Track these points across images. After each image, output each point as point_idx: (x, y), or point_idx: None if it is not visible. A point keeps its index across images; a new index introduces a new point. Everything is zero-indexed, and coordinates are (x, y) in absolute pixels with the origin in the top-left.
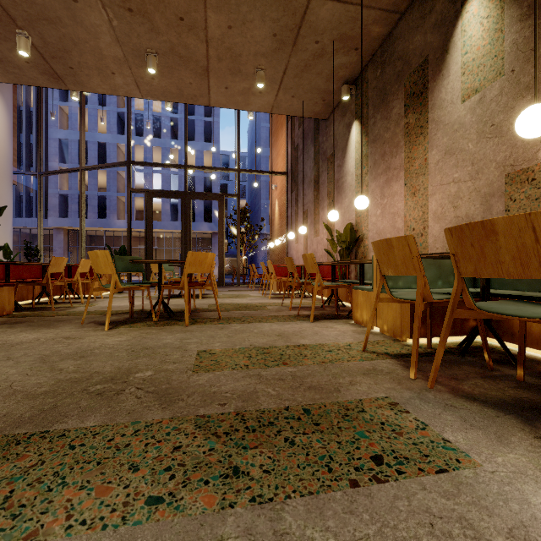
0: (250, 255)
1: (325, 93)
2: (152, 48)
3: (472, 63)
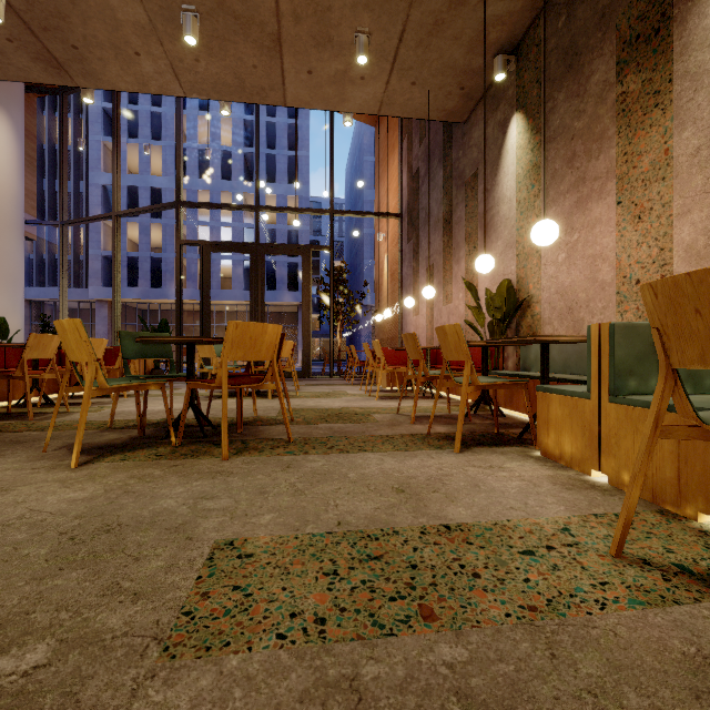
0: (349, 335)
1: (465, 74)
2: (191, 3)
3: None
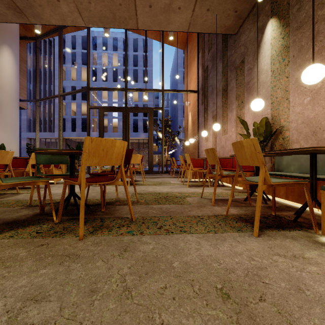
0: (171, 153)
1: (238, 2)
2: None
3: None
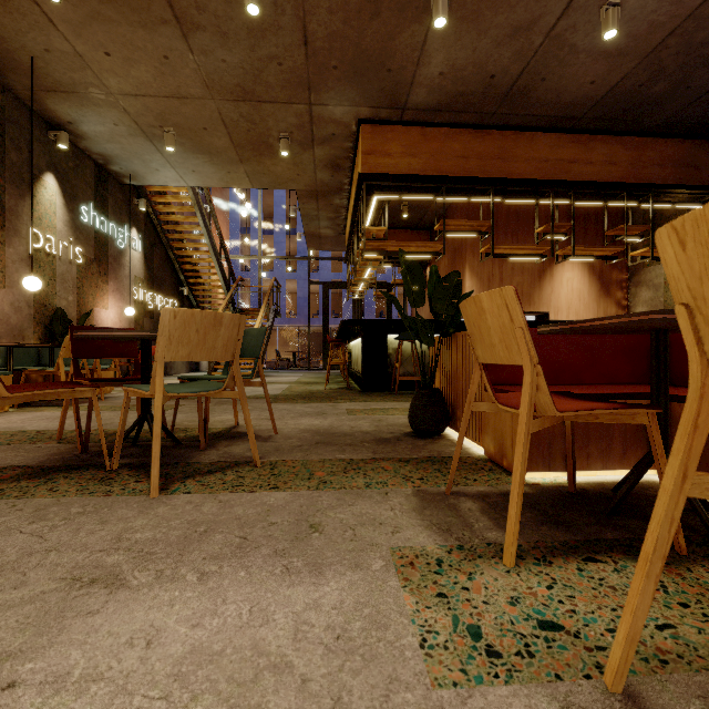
0: None
1: None
2: None
3: None
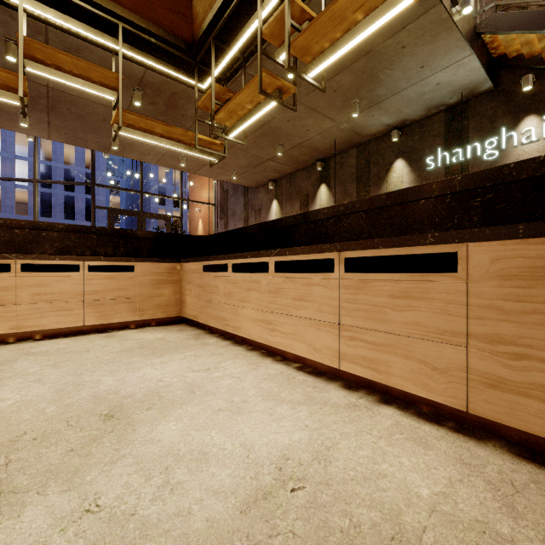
0: None
1: (260, 181)
2: (185, 154)
3: (323, 206)
